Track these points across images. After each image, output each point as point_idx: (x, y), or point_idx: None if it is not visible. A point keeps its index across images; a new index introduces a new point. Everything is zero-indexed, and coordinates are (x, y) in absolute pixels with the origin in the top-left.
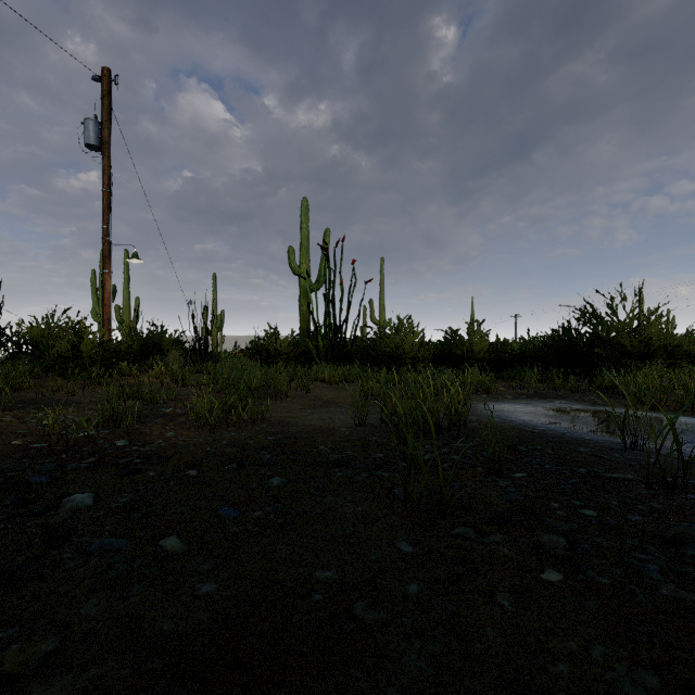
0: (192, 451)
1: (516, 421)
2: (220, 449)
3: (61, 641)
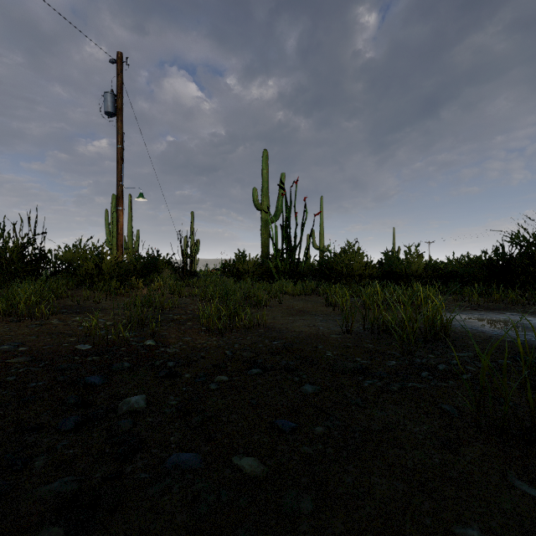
0: (212, 353)
1: (488, 331)
2: (236, 352)
3: None
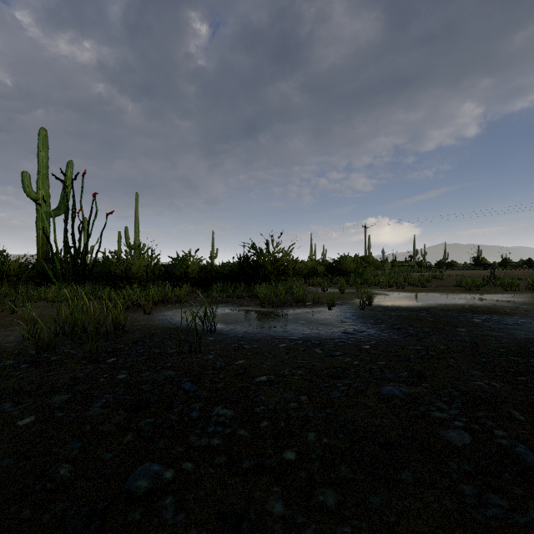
0: None
1: (172, 322)
2: None
3: None
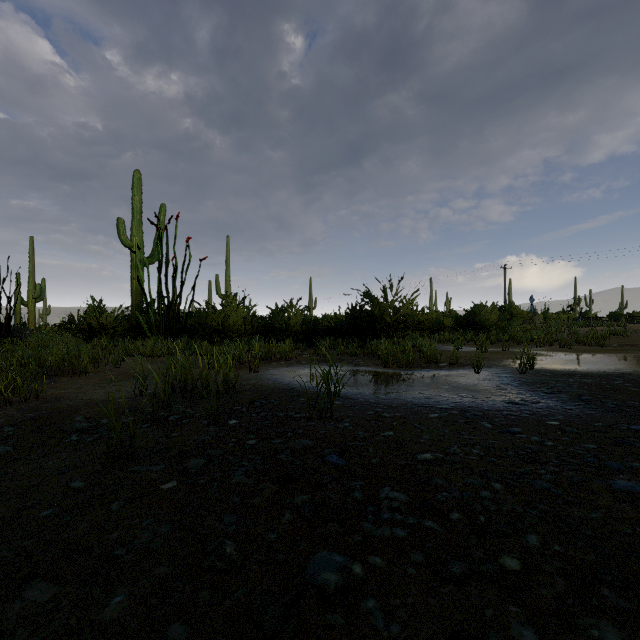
0: None
1: (283, 382)
2: None
3: None
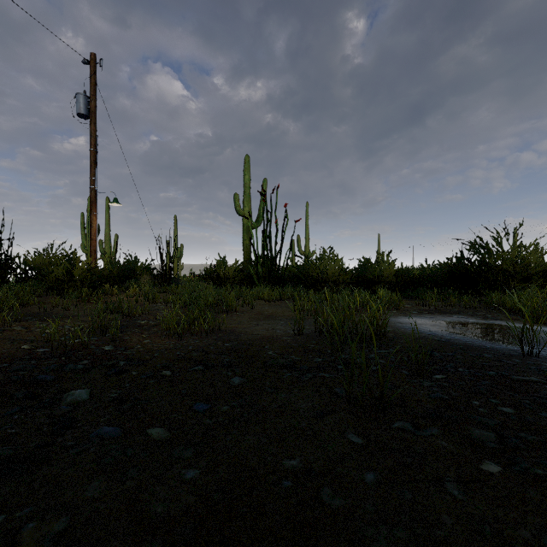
0: (165, 355)
1: (425, 332)
2: (188, 353)
3: (70, 521)
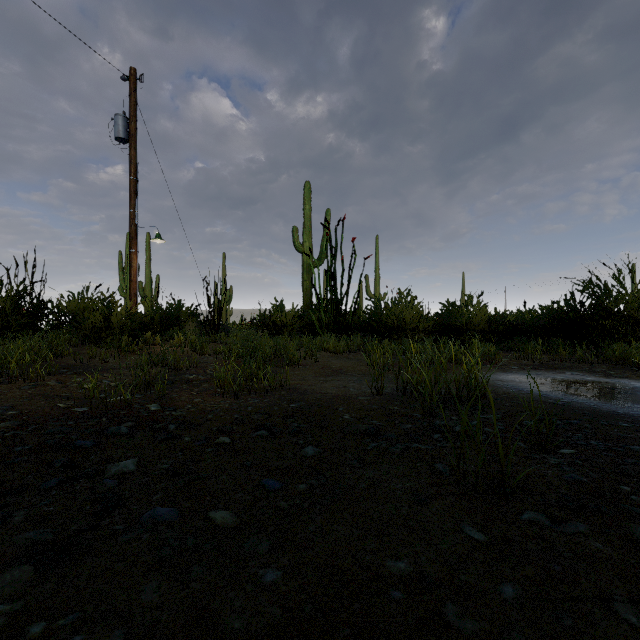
0: (221, 417)
1: (534, 393)
2: (247, 415)
3: (125, 635)
